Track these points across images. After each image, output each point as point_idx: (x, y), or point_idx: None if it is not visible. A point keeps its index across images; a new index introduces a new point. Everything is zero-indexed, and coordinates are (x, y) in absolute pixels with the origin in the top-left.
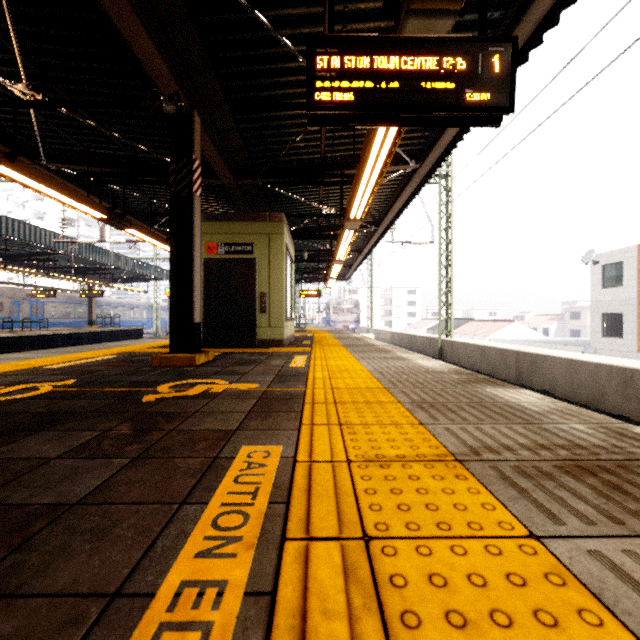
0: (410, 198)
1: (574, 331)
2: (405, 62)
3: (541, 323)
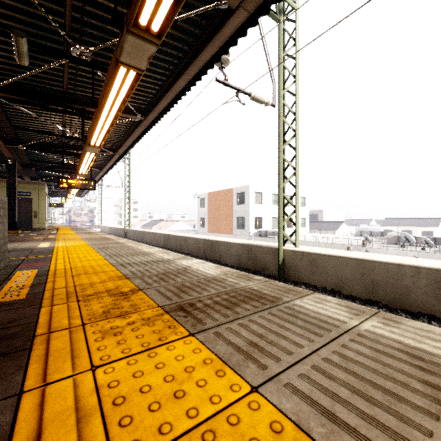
0: (102, 176)
1: None
2: (76, 182)
3: None
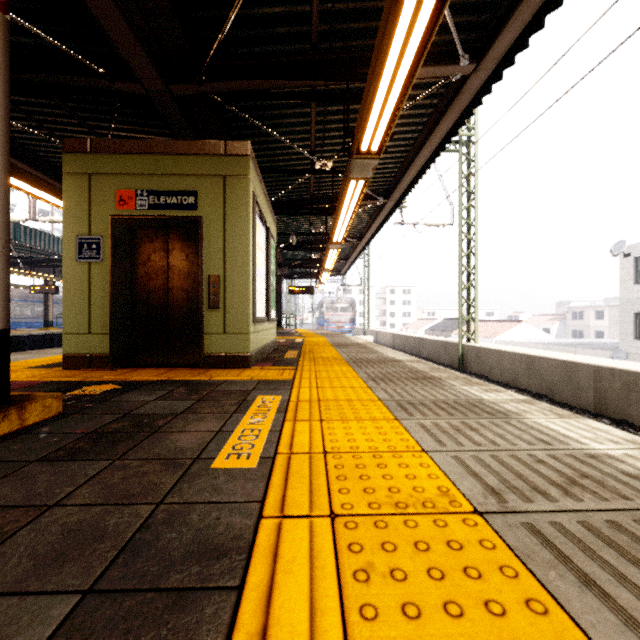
0: (442, 144)
1: (576, 332)
2: None
3: (542, 323)
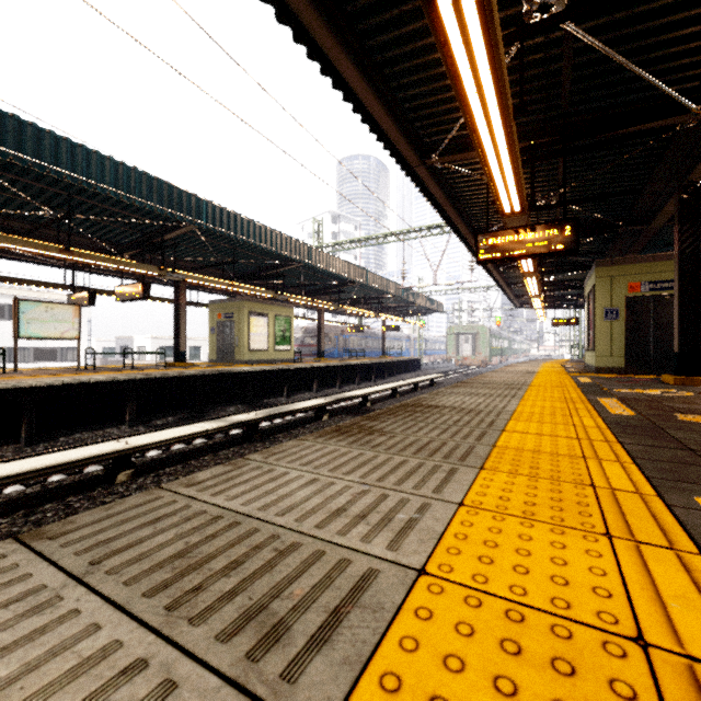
0: None
1: None
2: None
3: None
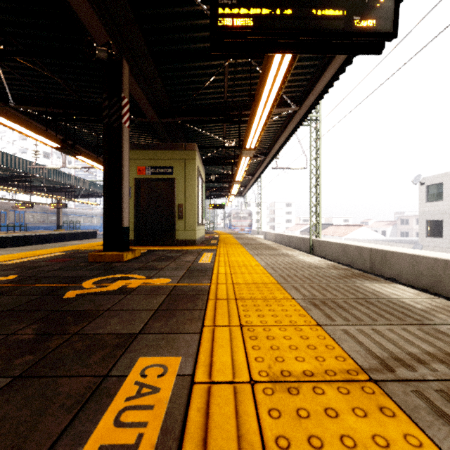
0: (291, 134)
1: (404, 233)
2: None
3: (380, 227)
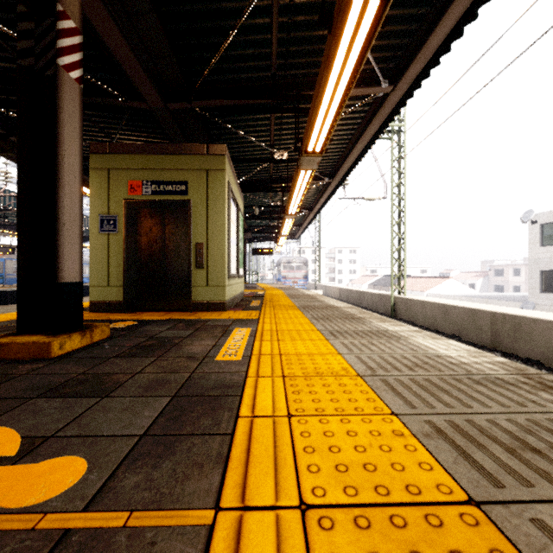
0: (372, 139)
1: (498, 286)
2: None
3: (468, 279)
